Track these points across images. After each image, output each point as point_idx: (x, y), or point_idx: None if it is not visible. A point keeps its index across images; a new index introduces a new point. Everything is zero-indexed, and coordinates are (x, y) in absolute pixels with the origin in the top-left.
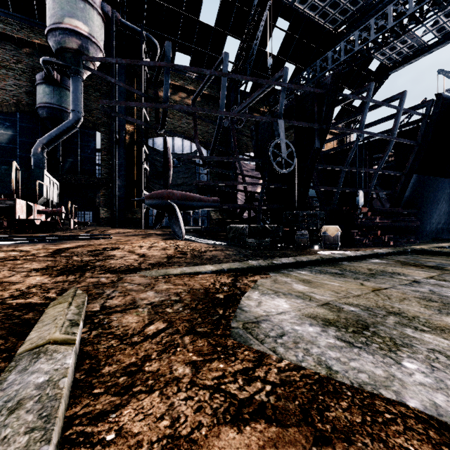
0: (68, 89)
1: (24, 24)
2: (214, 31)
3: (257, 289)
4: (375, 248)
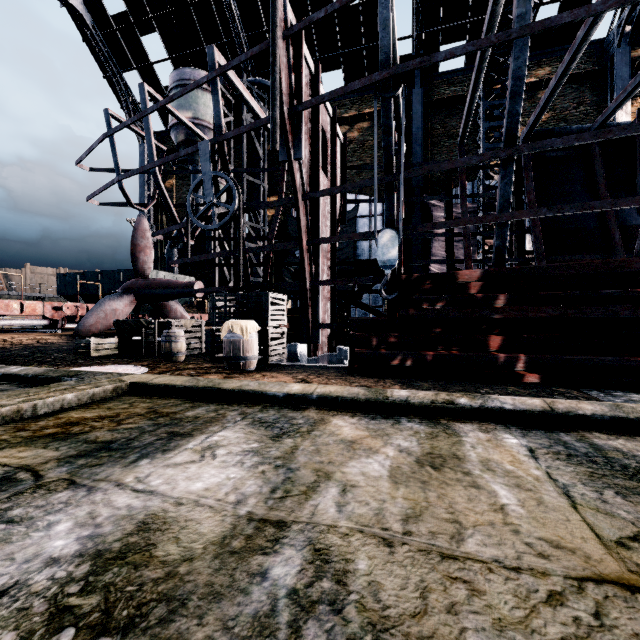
0: None
1: None
2: (363, 8)
3: None
4: (342, 380)
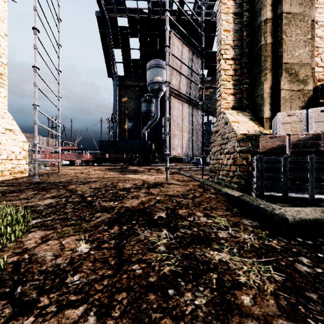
0: (152, 102)
1: (137, 79)
2: None
3: None
4: None
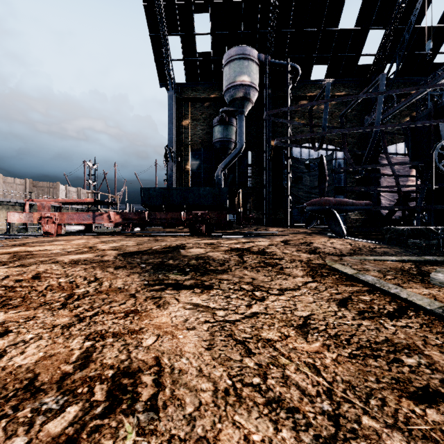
0: (232, 125)
1: (206, 87)
2: (354, 32)
3: (439, 272)
4: None
